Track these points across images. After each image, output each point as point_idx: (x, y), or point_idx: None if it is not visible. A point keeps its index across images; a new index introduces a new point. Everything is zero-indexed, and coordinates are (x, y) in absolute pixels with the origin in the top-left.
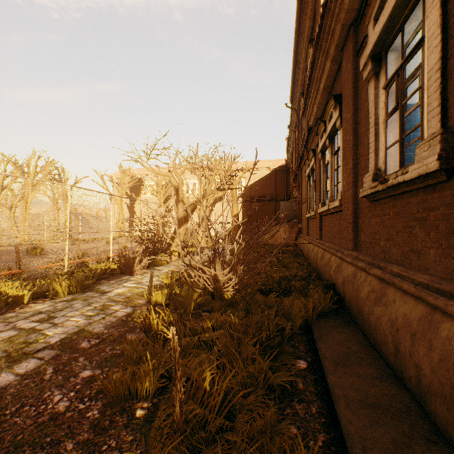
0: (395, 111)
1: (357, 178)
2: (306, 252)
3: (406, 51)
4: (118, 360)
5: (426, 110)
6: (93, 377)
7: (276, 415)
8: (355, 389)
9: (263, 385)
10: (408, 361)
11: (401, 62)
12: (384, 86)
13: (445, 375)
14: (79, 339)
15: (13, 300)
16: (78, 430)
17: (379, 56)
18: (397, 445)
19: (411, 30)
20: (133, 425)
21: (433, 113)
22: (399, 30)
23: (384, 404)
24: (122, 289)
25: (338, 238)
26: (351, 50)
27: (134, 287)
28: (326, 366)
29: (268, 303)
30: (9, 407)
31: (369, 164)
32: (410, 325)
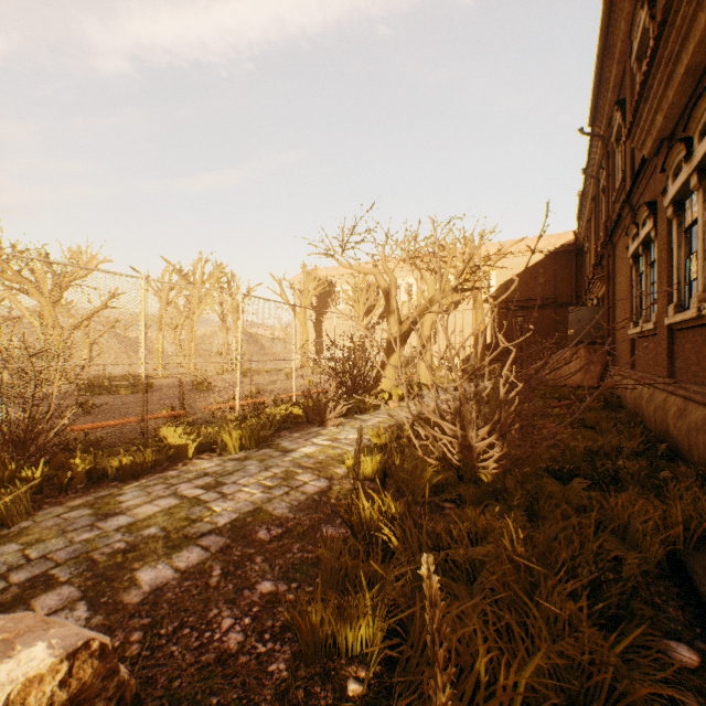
0: None
1: None
2: (630, 402)
3: None
4: (312, 570)
5: None
6: (276, 595)
7: None
8: None
9: (610, 698)
10: None
11: None
12: None
13: None
14: (255, 524)
15: (175, 452)
16: (256, 696)
17: None
18: None
19: None
20: None
21: None
22: None
23: None
24: (310, 447)
25: None
26: None
27: (327, 446)
28: None
29: (572, 499)
30: (165, 623)
31: None
32: None
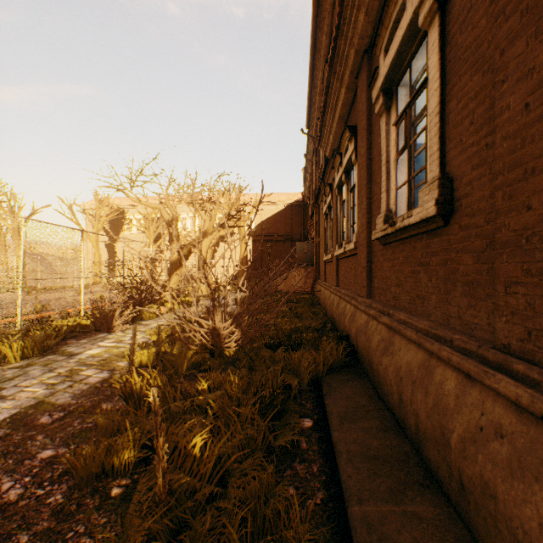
0: (404, 150)
1: (371, 219)
2: (322, 301)
3: (416, 88)
4: (90, 434)
5: (428, 153)
6: (57, 456)
7: (275, 478)
8: (359, 443)
9: (262, 447)
10: (409, 409)
11: (409, 99)
12: (394, 122)
13: (437, 419)
14: (37, 413)
15: None
16: (35, 520)
17: (390, 90)
18: (392, 493)
19: (420, 68)
20: (107, 506)
21: (433, 157)
22: (407, 66)
23: (385, 455)
24: (97, 349)
25: (354, 284)
26: (365, 79)
27: (113, 347)
28: (332, 422)
29: (275, 358)
30: None
31: (381, 205)
32: (411, 373)
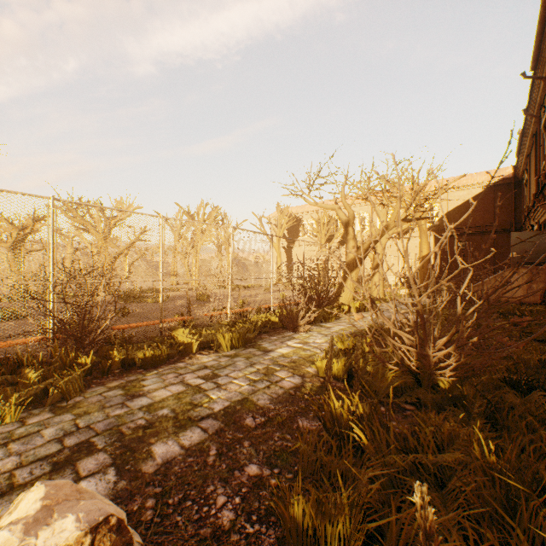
0: None
1: None
2: None
3: None
4: (290, 458)
5: None
6: (261, 478)
7: None
8: None
9: None
10: None
11: None
12: None
13: None
14: (243, 412)
15: (183, 348)
16: None
17: None
18: None
19: None
20: None
21: None
22: None
23: None
24: (285, 348)
25: None
26: None
27: (299, 348)
28: None
29: (534, 411)
30: (172, 494)
31: None
32: None
